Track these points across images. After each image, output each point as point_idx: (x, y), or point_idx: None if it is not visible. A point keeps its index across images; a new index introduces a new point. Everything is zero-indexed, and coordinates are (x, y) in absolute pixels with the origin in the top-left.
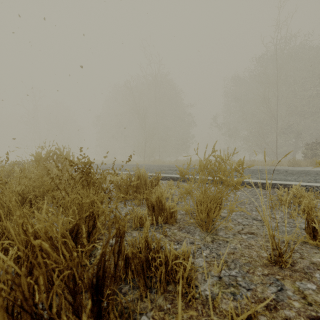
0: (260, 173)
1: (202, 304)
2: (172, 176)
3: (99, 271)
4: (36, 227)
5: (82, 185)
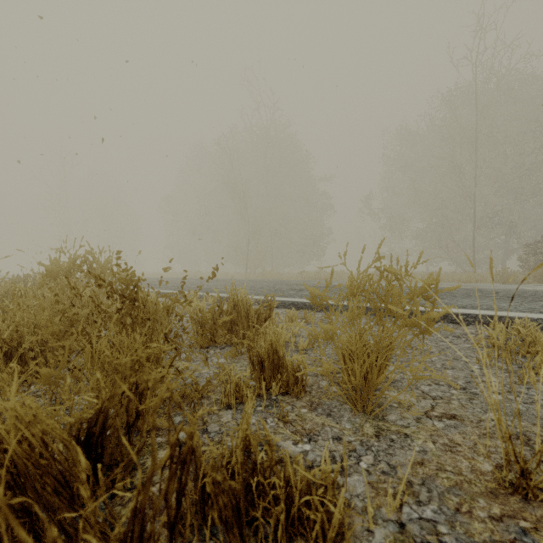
0: (450, 296)
1: None
2: (294, 301)
3: None
4: None
5: (121, 324)
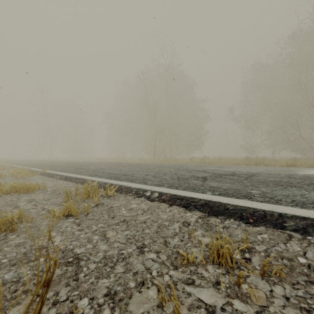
0: None
1: None
2: (208, 201)
3: None
4: None
5: None
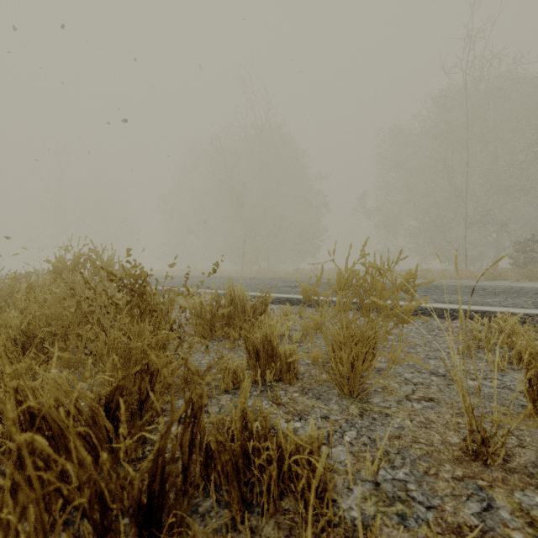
0: (439, 292)
1: (345, 536)
2: (289, 297)
3: (154, 483)
4: (40, 396)
5: (131, 315)
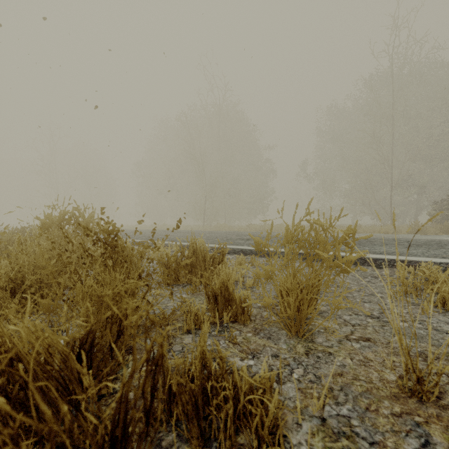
0: (370, 244)
1: None
2: (243, 249)
3: (116, 429)
4: (15, 342)
5: (104, 265)
